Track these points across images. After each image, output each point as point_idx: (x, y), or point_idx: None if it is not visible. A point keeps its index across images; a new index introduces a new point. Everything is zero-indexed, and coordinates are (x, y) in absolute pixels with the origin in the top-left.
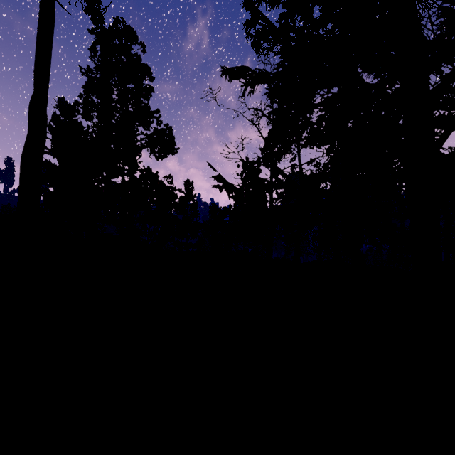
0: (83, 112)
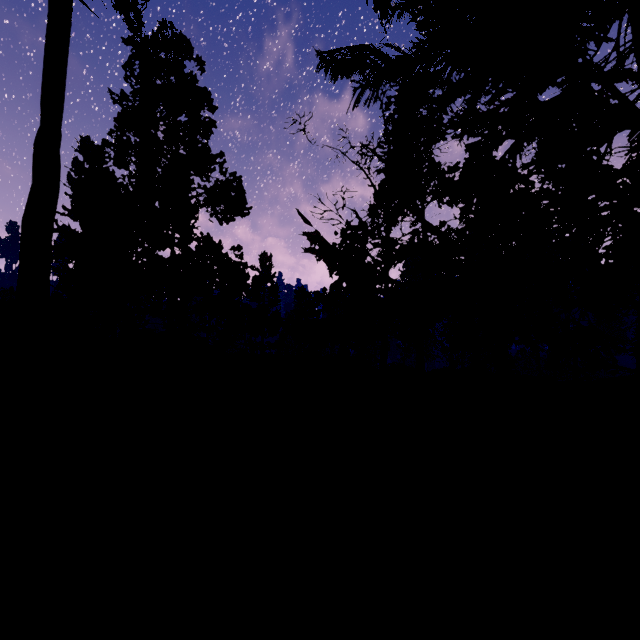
0: (115, 156)
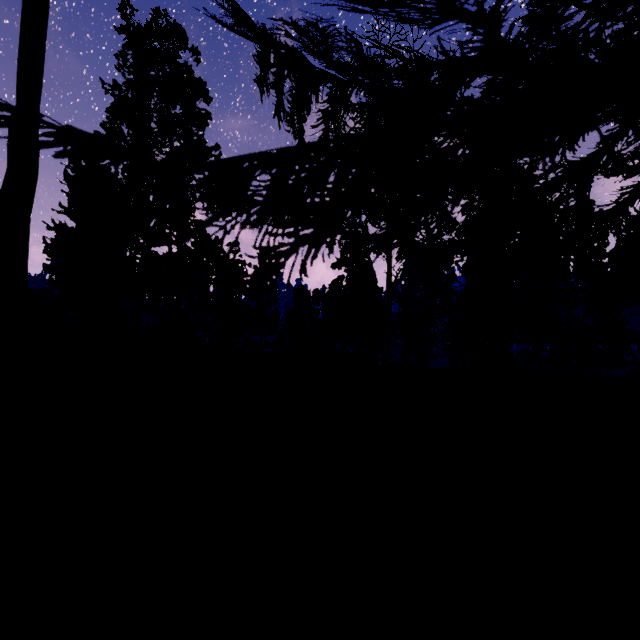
0: None
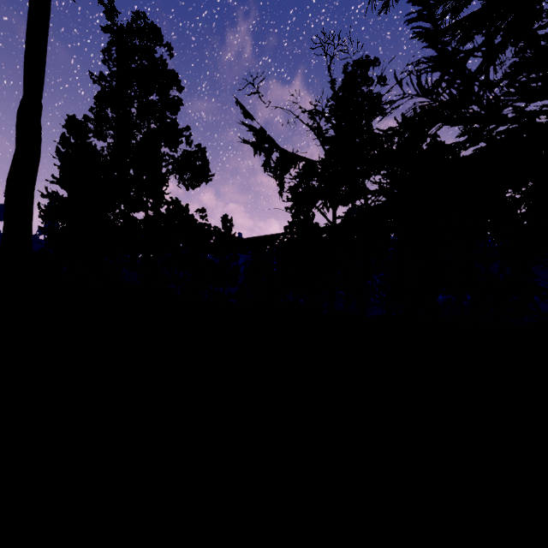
0: (94, 130)
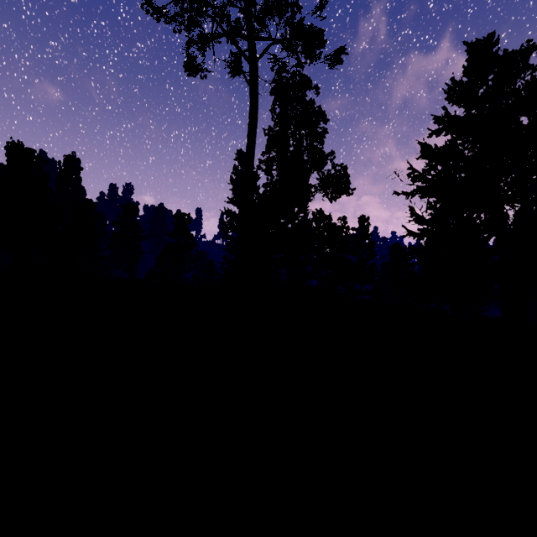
0: (265, 169)
